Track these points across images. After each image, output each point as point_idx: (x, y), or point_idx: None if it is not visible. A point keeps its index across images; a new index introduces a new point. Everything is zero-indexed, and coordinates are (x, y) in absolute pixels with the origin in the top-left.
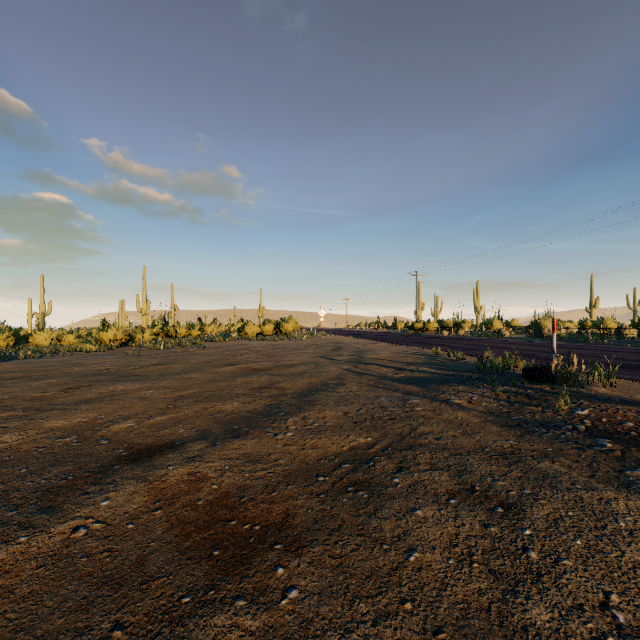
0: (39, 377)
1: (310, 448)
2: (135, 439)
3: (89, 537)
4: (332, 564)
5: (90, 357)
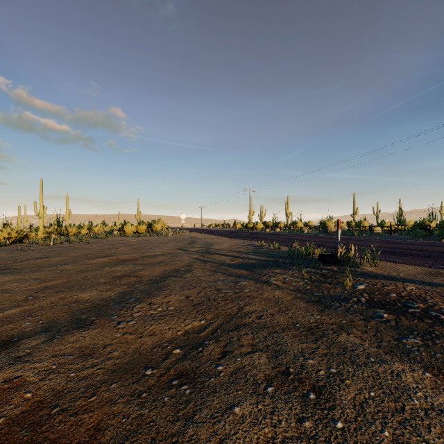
0: None
1: (147, 335)
2: None
3: None
4: None
5: None
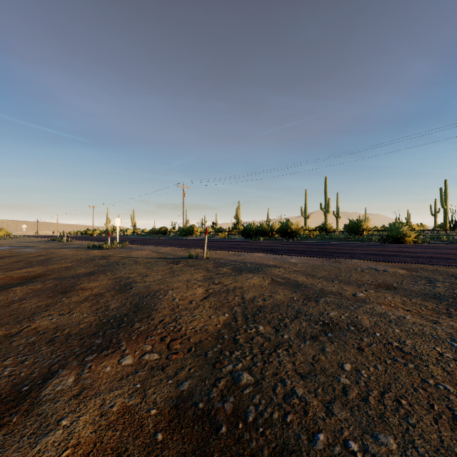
0: None
1: None
2: None
3: None
4: None
5: None
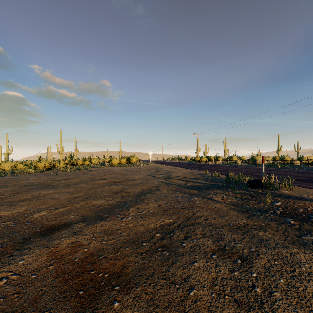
0: (1, 187)
1: (140, 226)
2: (46, 222)
3: (7, 284)
4: (146, 298)
5: (30, 176)
